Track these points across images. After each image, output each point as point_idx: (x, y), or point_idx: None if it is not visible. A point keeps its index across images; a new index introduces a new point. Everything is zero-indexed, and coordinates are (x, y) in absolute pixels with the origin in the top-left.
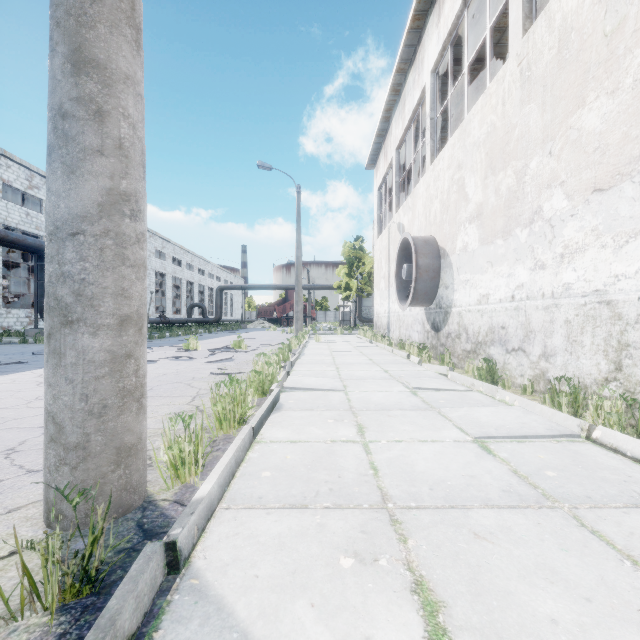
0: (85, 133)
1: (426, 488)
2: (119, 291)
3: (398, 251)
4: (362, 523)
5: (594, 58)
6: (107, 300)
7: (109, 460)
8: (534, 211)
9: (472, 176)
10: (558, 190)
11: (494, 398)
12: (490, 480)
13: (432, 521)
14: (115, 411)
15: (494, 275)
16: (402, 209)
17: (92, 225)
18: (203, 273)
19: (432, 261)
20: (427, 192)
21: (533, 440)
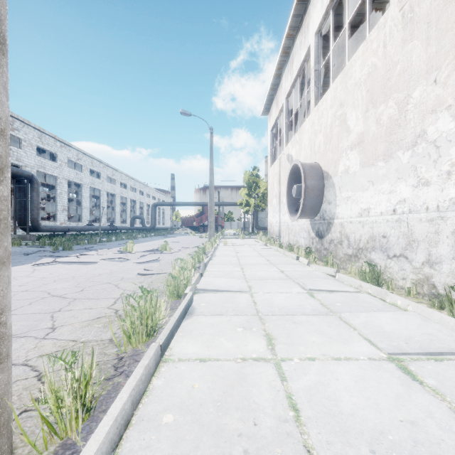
0: None
1: (366, 449)
2: None
3: (289, 175)
4: None
5: None
6: None
7: None
8: (417, 135)
9: (353, 111)
10: (444, 114)
11: (384, 300)
12: (438, 431)
13: None
14: None
15: (375, 192)
16: (291, 143)
17: None
18: (142, 194)
19: (317, 182)
20: (312, 128)
21: (450, 357)
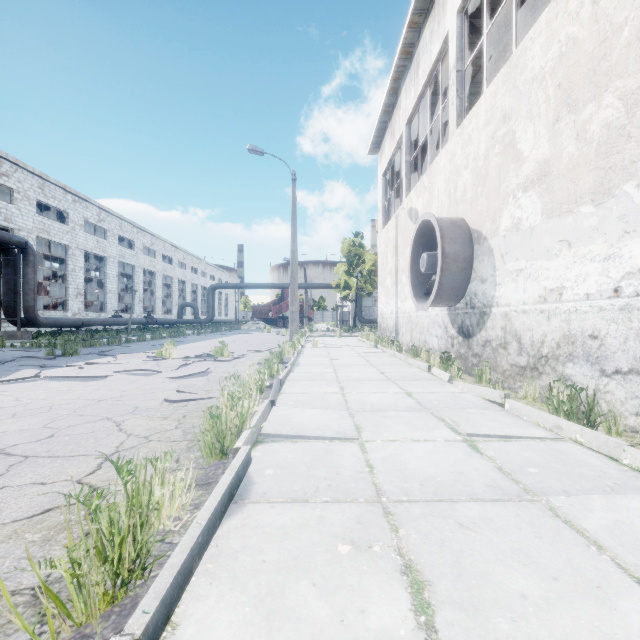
0: None
1: None
2: None
3: (414, 238)
4: None
5: None
6: None
7: None
8: None
9: (529, 125)
10: None
11: (615, 460)
12: None
13: None
14: None
15: (574, 259)
16: (415, 191)
17: None
18: (196, 272)
19: (462, 247)
20: (451, 163)
21: None
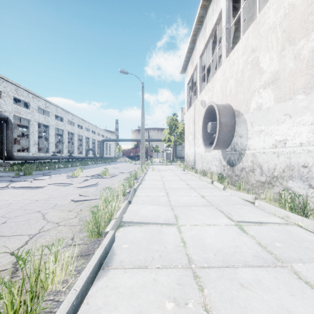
0: None
1: None
2: None
3: (204, 115)
4: None
5: None
6: None
7: None
8: None
9: (267, 53)
10: None
11: None
12: None
13: None
14: None
15: (293, 124)
16: (204, 91)
17: None
18: (94, 133)
19: (230, 119)
20: (223, 76)
21: None
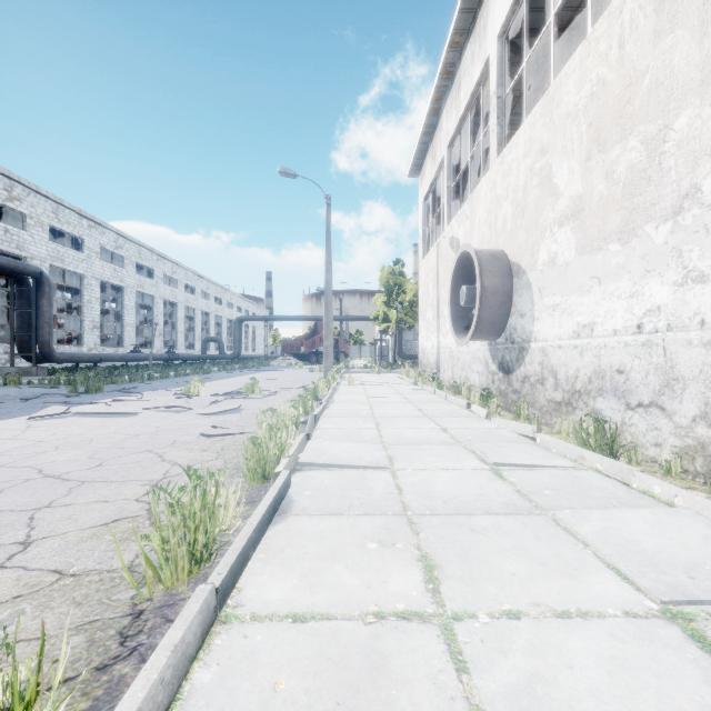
0: None
1: None
2: None
3: (454, 270)
4: None
5: None
6: None
7: None
8: (683, 194)
9: (564, 160)
10: None
11: (627, 485)
12: None
13: None
14: None
15: (604, 296)
16: (456, 219)
17: None
18: (221, 302)
19: (502, 281)
20: (492, 193)
21: None
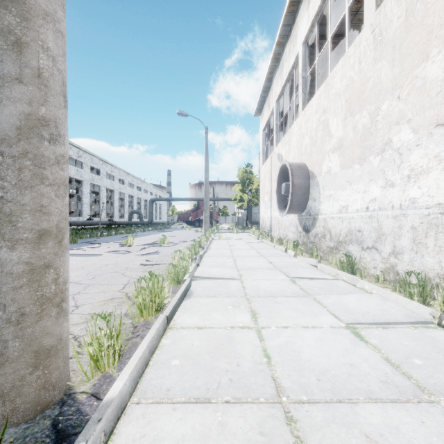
0: (4, 62)
1: (314, 378)
2: (37, 208)
3: (278, 174)
4: (260, 422)
5: (437, 21)
6: (25, 216)
7: (27, 363)
8: (385, 143)
9: (334, 118)
10: (405, 126)
11: (355, 286)
12: (368, 369)
13: (324, 419)
14: (33, 318)
15: (352, 191)
16: (281, 143)
17: (10, 147)
18: (140, 189)
19: (304, 181)
20: (299, 131)
21: (395, 326)
